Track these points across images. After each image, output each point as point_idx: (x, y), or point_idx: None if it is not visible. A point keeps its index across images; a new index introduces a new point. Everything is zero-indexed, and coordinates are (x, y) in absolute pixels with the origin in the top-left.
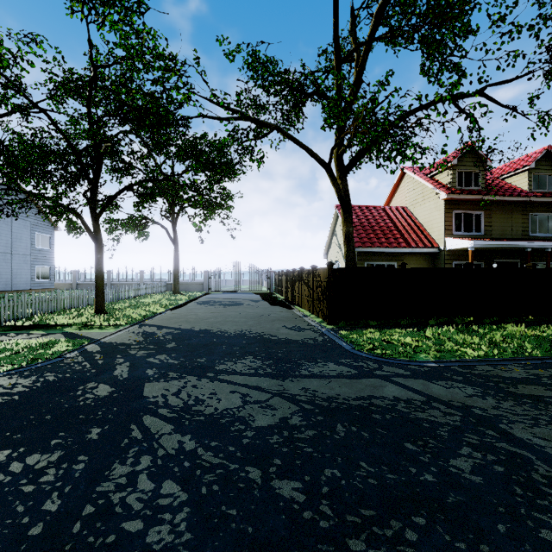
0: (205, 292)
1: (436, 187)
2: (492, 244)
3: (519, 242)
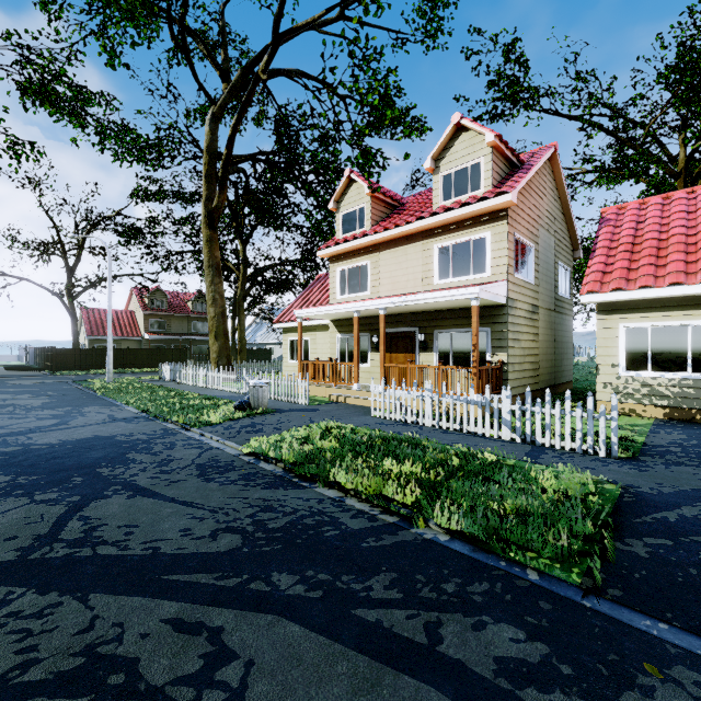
0: None
1: (140, 306)
2: (160, 337)
3: (175, 337)
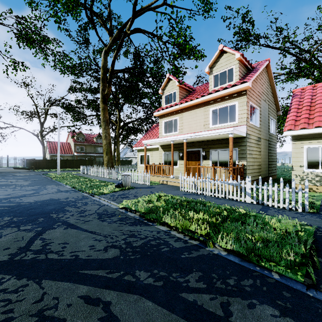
0: None
1: (72, 140)
2: (81, 154)
3: (88, 154)
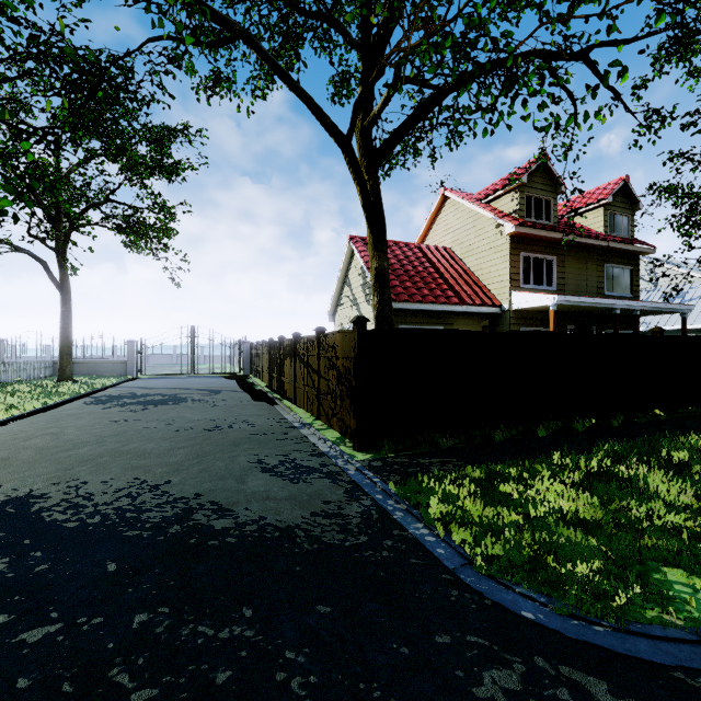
0: (130, 377)
1: (499, 216)
2: (578, 301)
3: (609, 300)
